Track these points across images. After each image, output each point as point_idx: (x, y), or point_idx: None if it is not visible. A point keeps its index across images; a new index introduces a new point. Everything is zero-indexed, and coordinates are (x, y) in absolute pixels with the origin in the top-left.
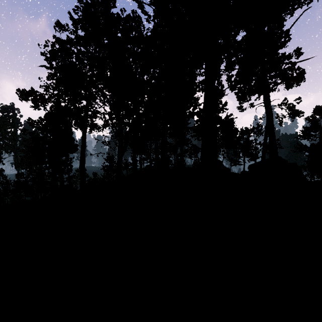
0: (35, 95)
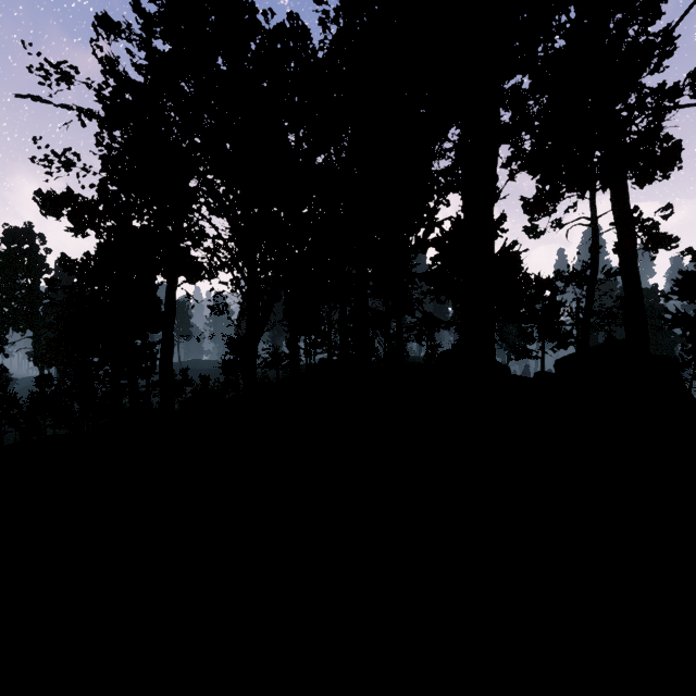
0: (76, 204)
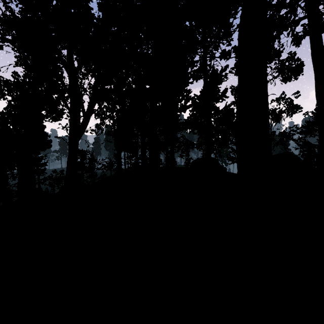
0: None
